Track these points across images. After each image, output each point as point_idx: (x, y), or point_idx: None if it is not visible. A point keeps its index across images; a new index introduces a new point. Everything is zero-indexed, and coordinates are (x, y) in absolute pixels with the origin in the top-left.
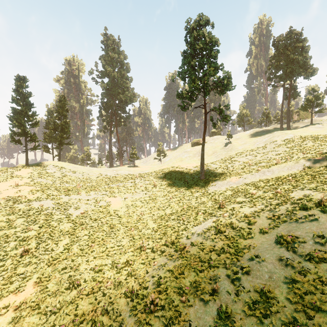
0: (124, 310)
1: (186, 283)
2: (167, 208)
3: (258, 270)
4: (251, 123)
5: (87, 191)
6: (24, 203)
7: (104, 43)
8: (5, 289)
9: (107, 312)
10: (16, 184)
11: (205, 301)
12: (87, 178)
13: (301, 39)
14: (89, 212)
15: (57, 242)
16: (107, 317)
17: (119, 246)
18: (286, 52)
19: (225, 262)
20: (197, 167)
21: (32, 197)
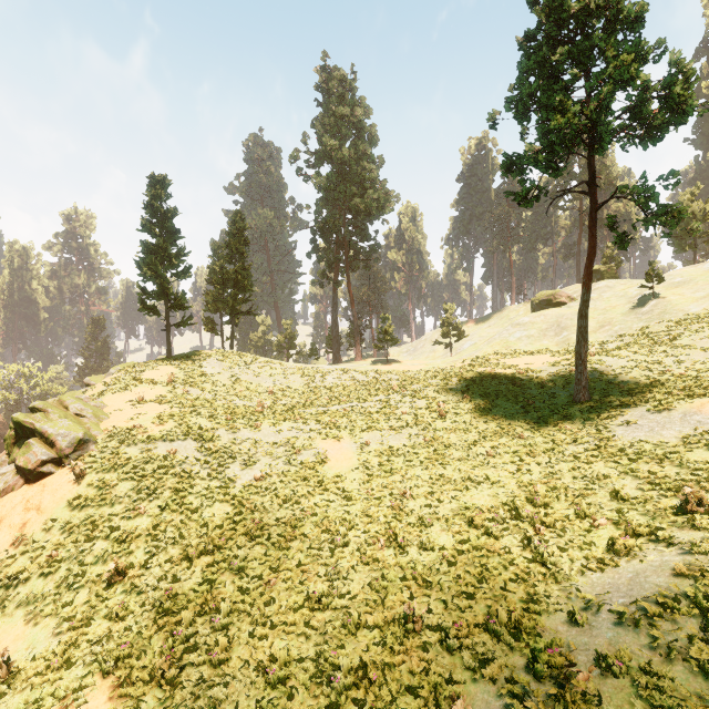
0: None
1: None
2: (480, 485)
3: None
4: None
5: (276, 422)
6: (139, 443)
7: (321, 89)
8: (51, 685)
9: None
10: (140, 399)
11: None
12: (283, 387)
13: None
14: (273, 476)
15: (192, 557)
16: None
17: (341, 597)
18: None
19: None
20: (558, 366)
21: (157, 432)
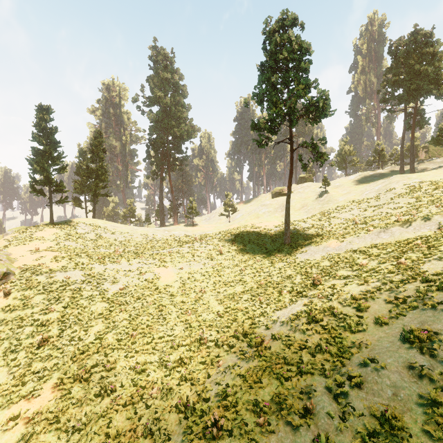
0: (175, 432)
1: (265, 396)
2: (237, 284)
3: (376, 382)
4: (357, 165)
5: (129, 259)
6: (45, 274)
7: (153, 59)
8: (16, 393)
9: (150, 433)
10: (37, 249)
11: (294, 427)
12: (130, 240)
13: (431, 42)
14: (130, 287)
15: (87, 329)
16: (150, 440)
17: (170, 336)
18: (409, 61)
19: (323, 366)
20: (280, 227)
21: (56, 267)
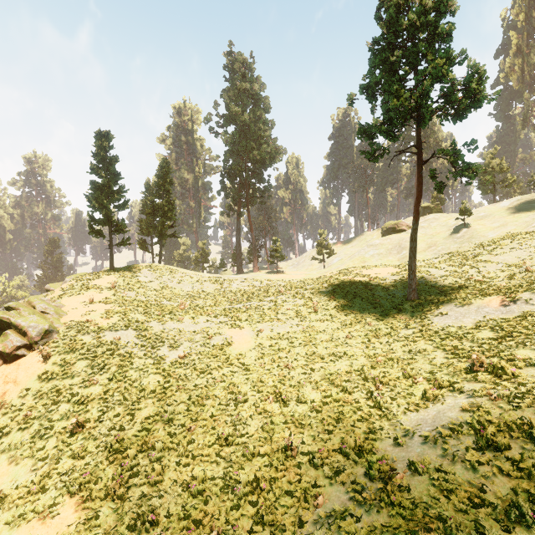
0: None
1: None
2: (340, 358)
3: None
4: (512, 186)
5: (194, 316)
6: (92, 333)
7: (228, 69)
8: (32, 504)
9: None
10: (90, 300)
11: None
12: (199, 291)
13: None
14: (193, 355)
15: (133, 413)
16: None
17: (242, 436)
18: None
19: None
20: (398, 275)
21: (105, 324)
